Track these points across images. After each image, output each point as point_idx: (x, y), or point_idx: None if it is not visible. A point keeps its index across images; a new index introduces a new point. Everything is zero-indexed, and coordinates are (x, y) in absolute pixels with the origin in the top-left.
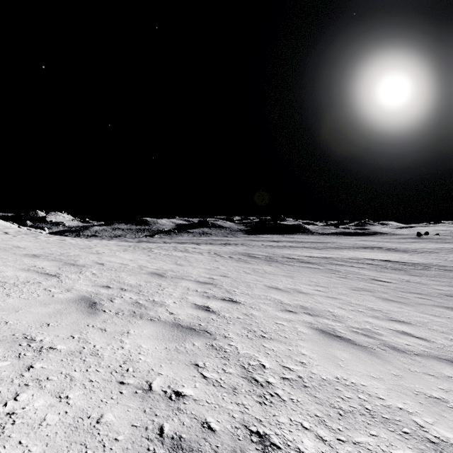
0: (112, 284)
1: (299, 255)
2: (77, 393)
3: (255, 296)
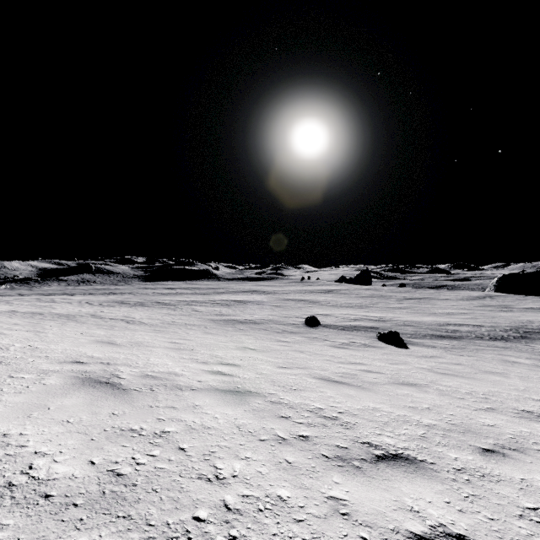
0: (4, 314)
1: (173, 300)
2: (22, 320)
3: (90, 317)
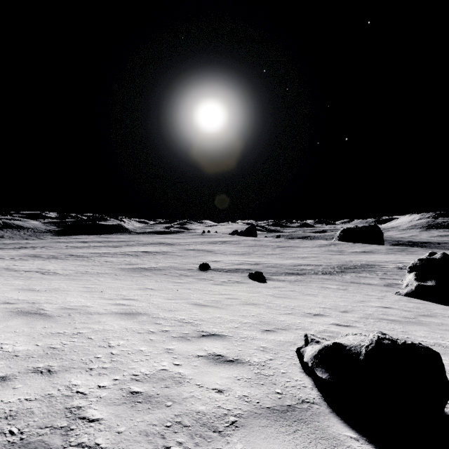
0: None
1: (86, 252)
2: None
3: (4, 270)
